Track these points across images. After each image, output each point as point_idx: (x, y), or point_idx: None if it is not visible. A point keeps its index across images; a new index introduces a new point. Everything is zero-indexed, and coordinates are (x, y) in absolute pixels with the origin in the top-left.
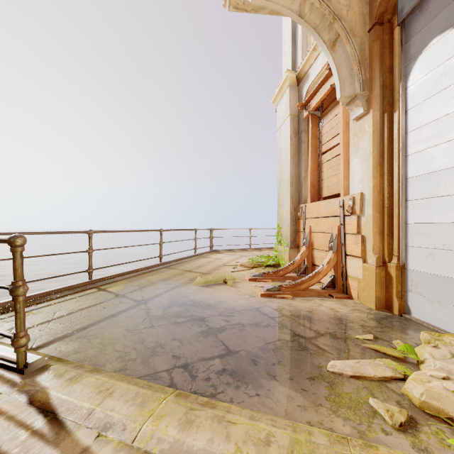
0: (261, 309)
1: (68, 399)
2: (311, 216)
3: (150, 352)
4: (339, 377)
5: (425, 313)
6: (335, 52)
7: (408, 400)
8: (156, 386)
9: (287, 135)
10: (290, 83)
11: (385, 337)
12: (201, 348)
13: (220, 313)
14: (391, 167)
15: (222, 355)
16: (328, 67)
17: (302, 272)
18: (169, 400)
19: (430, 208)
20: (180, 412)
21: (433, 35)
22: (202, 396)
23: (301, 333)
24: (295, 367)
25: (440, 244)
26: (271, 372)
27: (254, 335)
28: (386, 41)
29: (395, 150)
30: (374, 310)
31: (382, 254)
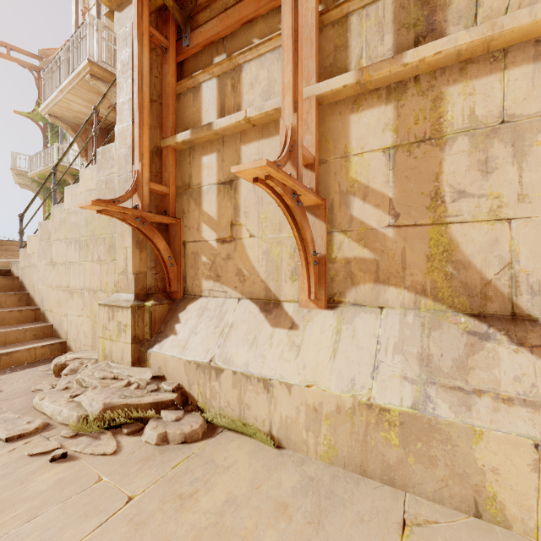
0: None
1: None
2: None
3: None
4: None
5: None
6: (42, 200)
7: None
8: None
9: None
10: None
11: None
12: None
13: None
14: None
15: None
16: None
17: None
18: None
19: None
20: None
21: None
22: None
23: None
24: None
25: None
26: None
27: None
28: None
29: None
30: None
31: None
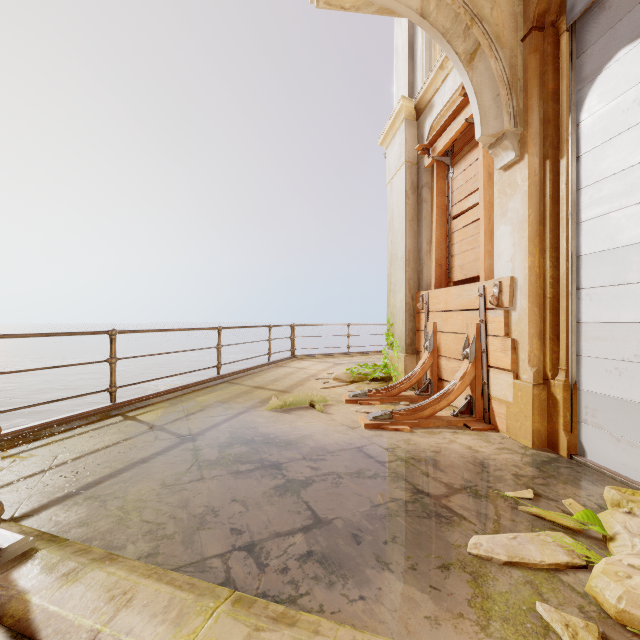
0: (365, 449)
1: (59, 613)
2: (437, 308)
3: (196, 522)
4: (487, 563)
5: (607, 456)
6: (474, 69)
7: (595, 604)
8: (202, 584)
9: (402, 191)
10: (406, 116)
11: (551, 494)
12: (275, 515)
13: (305, 456)
14: (555, 238)
15: (307, 528)
16: (462, 93)
17: (424, 389)
18: (222, 612)
19: (616, 300)
20: (239, 635)
21: (619, 45)
22: (275, 603)
23: (425, 489)
24: (419, 546)
25: (630, 354)
26: (382, 556)
27: (355, 493)
28: (549, 54)
29: (562, 213)
30: (530, 449)
31: (543, 366)
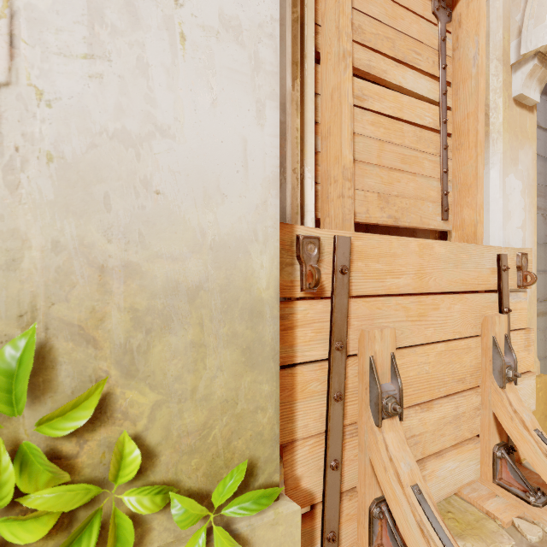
0: None
1: None
2: (389, 286)
3: None
4: None
5: None
6: None
7: None
8: None
9: None
10: None
11: None
12: None
13: None
14: None
15: None
16: None
17: (400, 542)
18: None
19: (544, 283)
20: None
21: (545, 90)
22: None
23: None
24: None
25: None
26: None
27: None
28: None
29: None
30: None
31: None
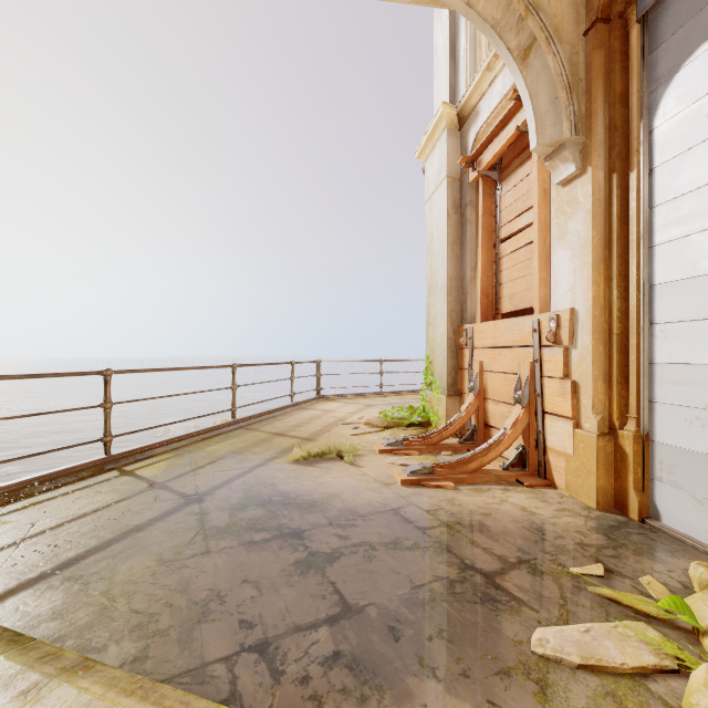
0: (402, 511)
1: None
2: (483, 344)
3: (197, 612)
4: (556, 667)
5: (687, 521)
6: (529, 67)
7: None
8: (200, 704)
9: (442, 210)
10: (447, 124)
11: (624, 569)
12: (295, 602)
13: (332, 521)
14: (624, 265)
15: (333, 618)
16: (513, 96)
17: (468, 436)
18: None
19: (698, 338)
20: None
21: (702, 37)
22: None
23: (475, 563)
24: (471, 643)
25: None
26: (426, 657)
27: (392, 570)
28: (616, 50)
29: (632, 236)
30: (595, 510)
31: (609, 414)
